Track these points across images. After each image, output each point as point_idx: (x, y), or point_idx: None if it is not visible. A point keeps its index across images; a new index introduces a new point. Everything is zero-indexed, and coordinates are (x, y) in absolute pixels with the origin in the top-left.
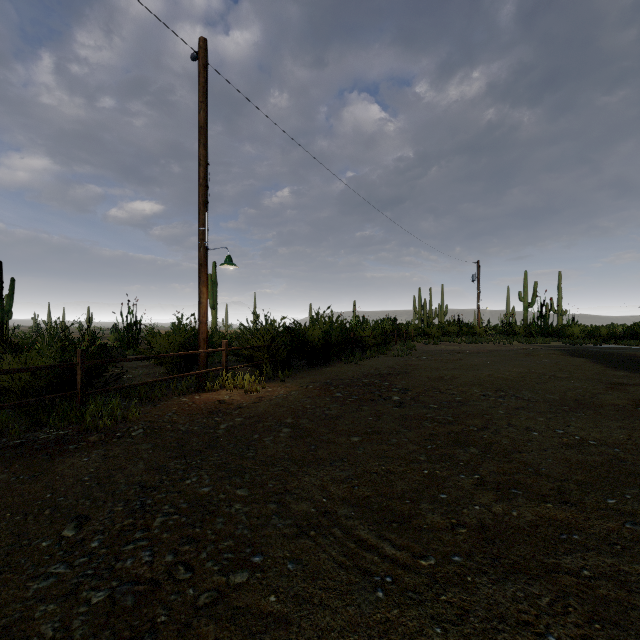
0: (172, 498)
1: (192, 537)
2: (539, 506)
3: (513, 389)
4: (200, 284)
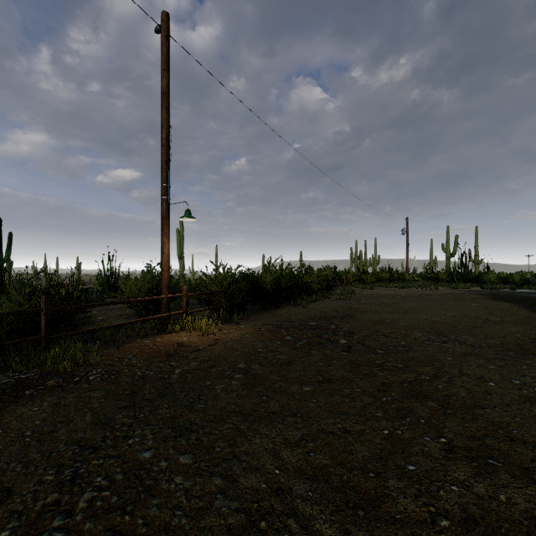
0: (109, 465)
1: (118, 529)
2: (529, 487)
3: (453, 333)
4: (162, 235)
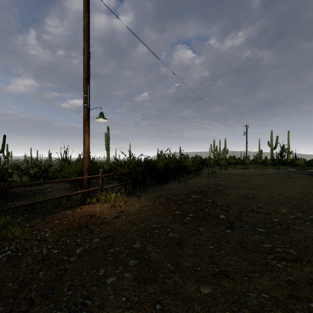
0: None
1: None
2: None
3: (312, 209)
4: (84, 132)
